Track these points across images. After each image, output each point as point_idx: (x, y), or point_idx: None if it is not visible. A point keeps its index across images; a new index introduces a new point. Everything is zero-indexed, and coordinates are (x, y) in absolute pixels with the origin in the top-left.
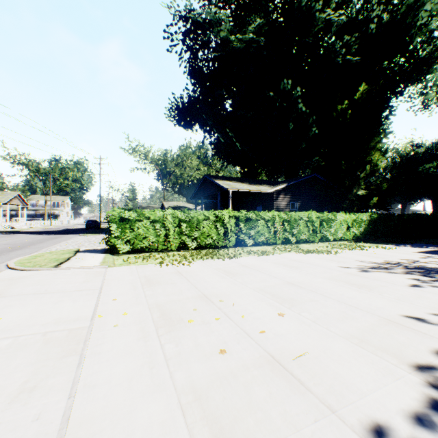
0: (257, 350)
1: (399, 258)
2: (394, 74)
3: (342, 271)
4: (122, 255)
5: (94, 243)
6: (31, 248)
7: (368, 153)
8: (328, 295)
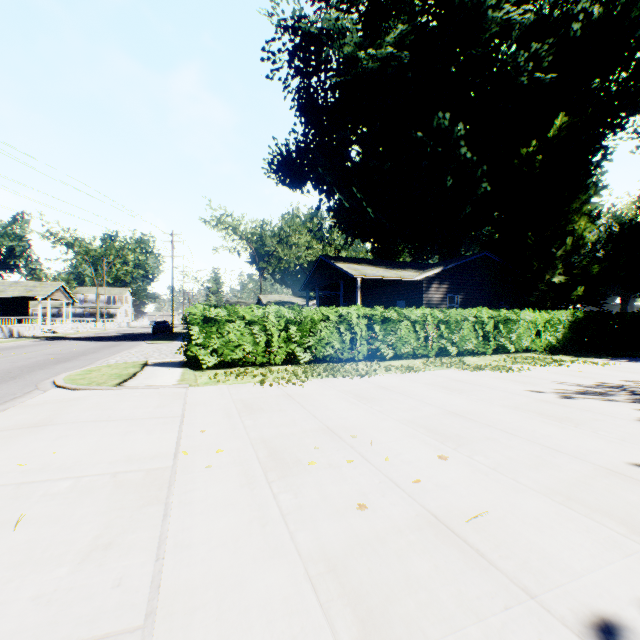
0: (412, 506)
1: (620, 379)
2: (610, 97)
3: (531, 397)
4: (206, 371)
5: (166, 353)
6: (82, 359)
7: (569, 220)
8: (512, 431)
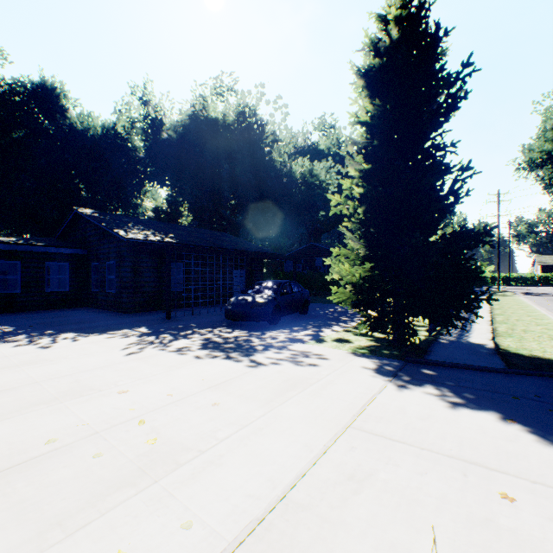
0: (204, 393)
1: None
2: None
3: None
4: None
5: None
6: None
7: None
8: (59, 375)
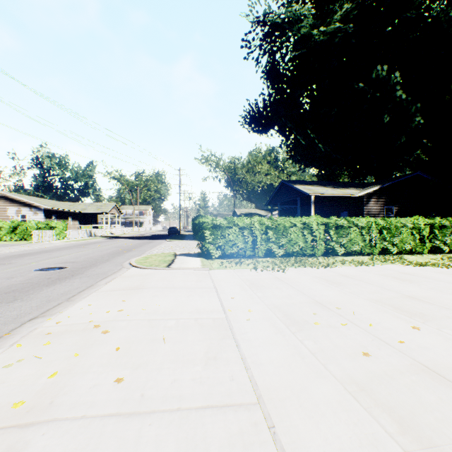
0: (404, 358)
1: None
2: None
3: None
4: (214, 260)
5: (183, 248)
6: (136, 250)
7: None
8: None
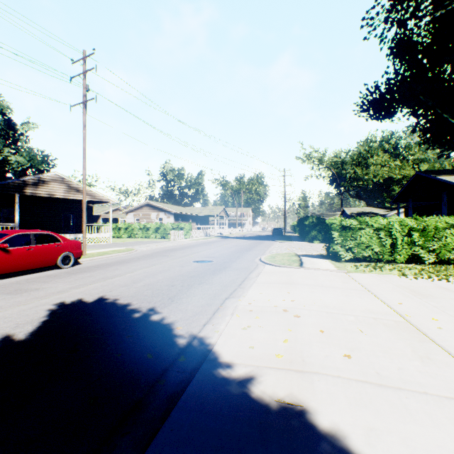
0: None
1: None
2: None
3: None
4: (342, 262)
5: (299, 249)
6: (256, 249)
7: None
8: None
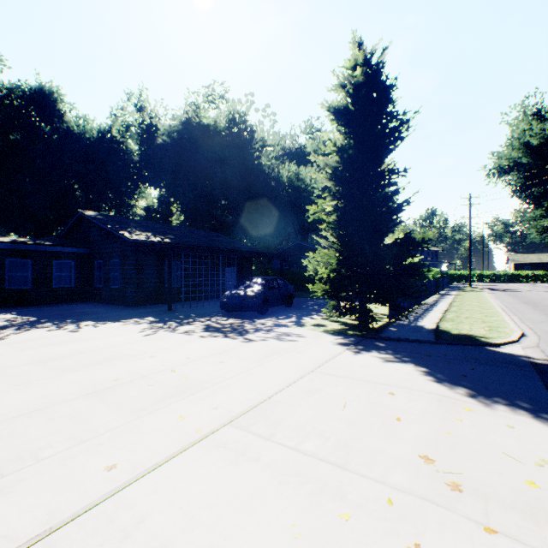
0: (212, 356)
1: None
2: None
3: None
4: None
5: None
6: None
7: None
8: (99, 348)
